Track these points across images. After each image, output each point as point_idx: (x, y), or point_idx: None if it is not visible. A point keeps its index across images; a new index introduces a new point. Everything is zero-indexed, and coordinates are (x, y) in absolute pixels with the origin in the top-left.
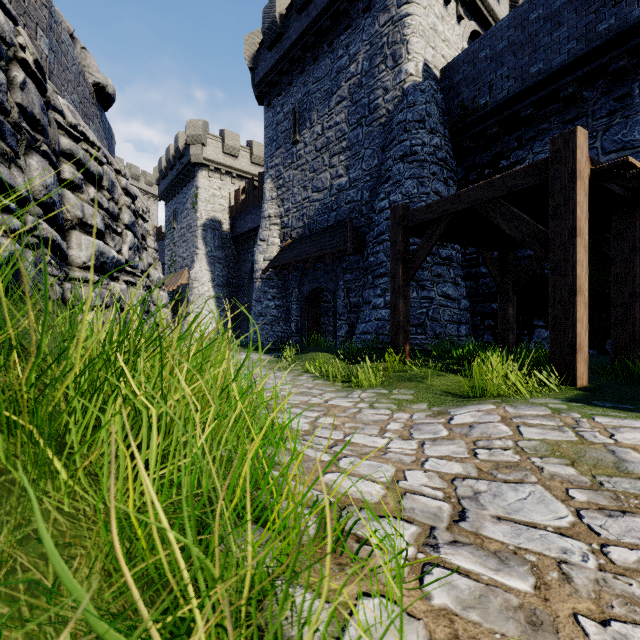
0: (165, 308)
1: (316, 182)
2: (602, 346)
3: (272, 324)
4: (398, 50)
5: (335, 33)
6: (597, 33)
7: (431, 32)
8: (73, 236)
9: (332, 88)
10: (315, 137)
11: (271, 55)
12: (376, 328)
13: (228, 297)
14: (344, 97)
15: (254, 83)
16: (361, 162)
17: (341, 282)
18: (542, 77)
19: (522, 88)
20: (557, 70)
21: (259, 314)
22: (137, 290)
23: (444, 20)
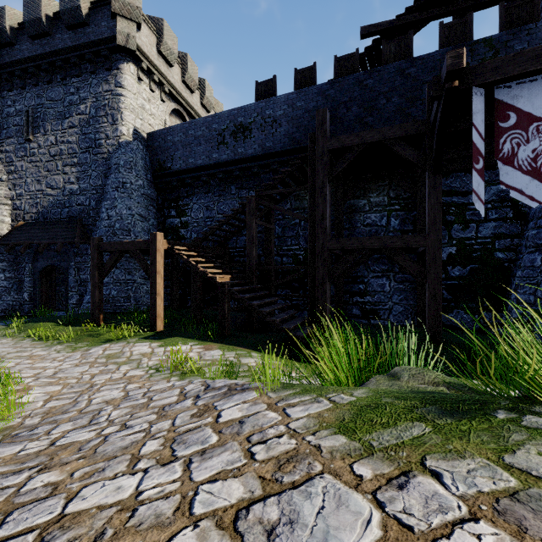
0: None
1: (50, 180)
2: (217, 304)
3: (2, 294)
4: (116, 114)
5: (68, 72)
6: (212, 158)
7: (140, 109)
8: None
9: (65, 113)
10: (49, 144)
11: (0, 53)
12: None
13: None
14: (75, 125)
15: None
16: (89, 178)
17: (73, 263)
18: (193, 167)
19: (186, 168)
20: (199, 167)
21: None
22: None
23: (151, 102)
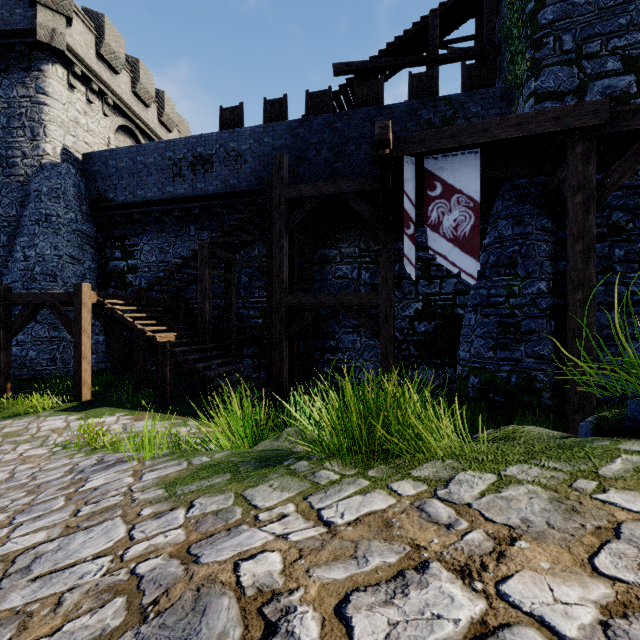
0: None
1: None
2: None
3: None
4: (37, 128)
5: None
6: (166, 191)
7: (72, 123)
8: None
9: None
10: None
11: None
12: None
13: None
14: None
15: None
16: None
17: None
18: (143, 201)
19: (133, 201)
20: (150, 201)
21: None
22: None
23: (88, 115)
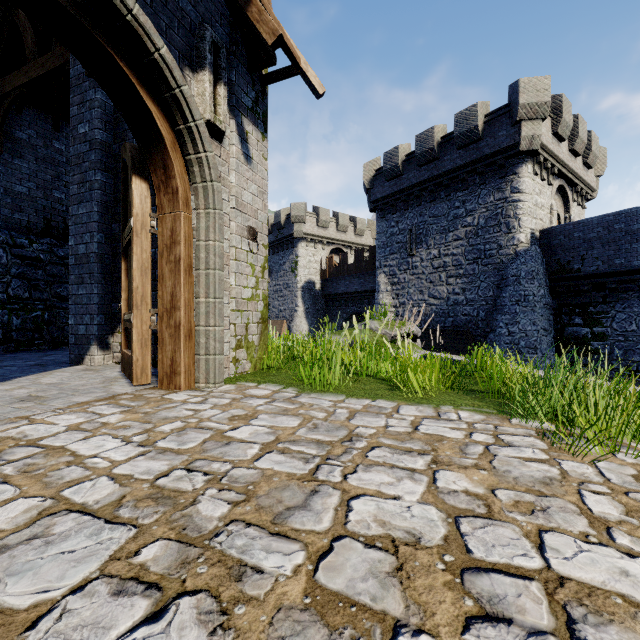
0: None
1: (433, 291)
2: None
3: None
4: (511, 222)
5: (452, 188)
6: None
7: (534, 208)
8: None
9: (449, 227)
10: (432, 257)
11: (389, 185)
12: None
13: None
14: (461, 238)
15: (370, 199)
16: (477, 289)
17: None
18: (624, 270)
19: (608, 271)
20: (635, 269)
21: None
22: None
23: (541, 193)
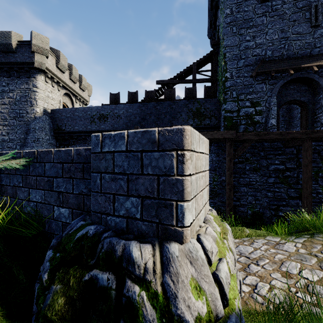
0: None
1: None
2: None
3: None
4: (33, 101)
5: (1, 74)
6: (88, 128)
7: (47, 98)
8: None
9: None
10: None
11: None
12: None
13: None
14: (6, 103)
15: None
16: (16, 134)
17: None
18: (77, 131)
19: (73, 131)
20: (81, 131)
21: None
22: None
23: (52, 92)
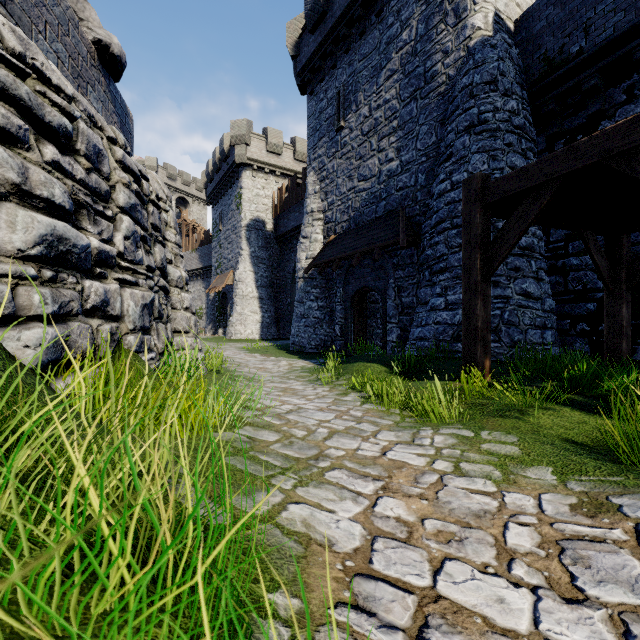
0: (188, 312)
1: (363, 170)
2: None
3: (315, 326)
4: (462, 2)
5: None
6: None
7: None
8: (2, 210)
9: (381, 62)
10: (361, 120)
11: (314, 38)
12: (435, 333)
13: (271, 298)
14: (395, 70)
15: (296, 72)
16: (415, 141)
17: (391, 280)
18: None
19: (637, 20)
20: None
21: (301, 316)
22: (137, 291)
23: None
